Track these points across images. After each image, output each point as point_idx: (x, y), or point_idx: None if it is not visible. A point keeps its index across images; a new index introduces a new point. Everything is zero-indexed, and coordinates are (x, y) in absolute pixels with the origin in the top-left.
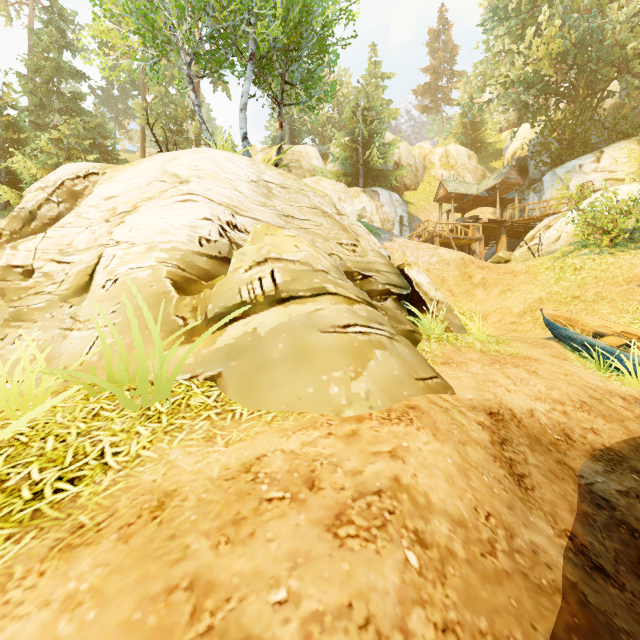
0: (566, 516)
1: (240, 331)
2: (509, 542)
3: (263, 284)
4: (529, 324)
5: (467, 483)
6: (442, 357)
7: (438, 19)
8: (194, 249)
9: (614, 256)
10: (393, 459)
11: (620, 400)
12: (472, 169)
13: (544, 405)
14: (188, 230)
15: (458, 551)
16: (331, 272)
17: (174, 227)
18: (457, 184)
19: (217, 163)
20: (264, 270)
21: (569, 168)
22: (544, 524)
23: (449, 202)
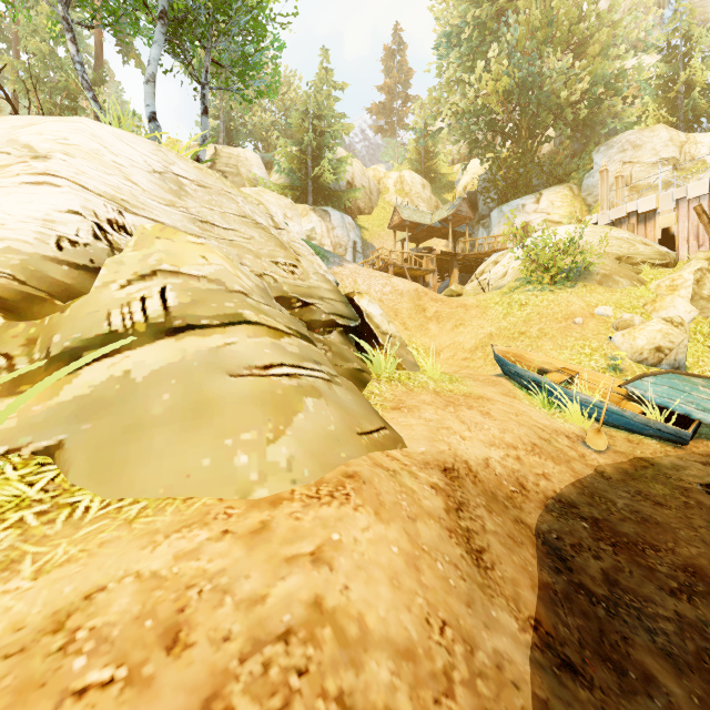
0: (529, 596)
1: (102, 376)
2: (469, 662)
3: (147, 307)
4: (480, 360)
5: (417, 580)
6: (393, 401)
7: (393, 37)
8: (46, 253)
9: (554, 293)
10: (316, 566)
11: (565, 439)
12: (426, 199)
13: (499, 452)
14: (39, 225)
15: (403, 709)
16: (254, 294)
17: (14, 219)
18: (412, 212)
19: (100, 140)
20: (151, 287)
21: (514, 206)
22: (507, 617)
23: (404, 230)
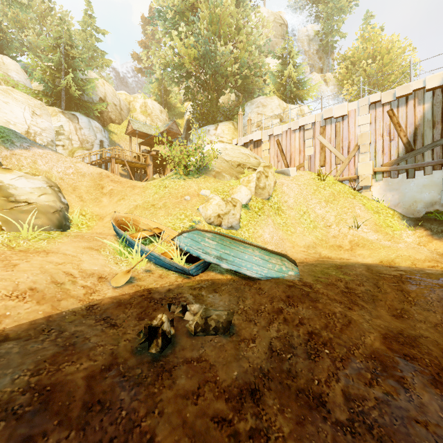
0: None
1: None
2: None
3: None
4: None
5: None
6: None
7: (149, 11)
8: None
9: (185, 181)
10: None
11: (93, 280)
12: (163, 120)
13: None
14: None
15: None
16: None
17: None
18: (141, 125)
19: None
20: None
21: (204, 130)
22: None
23: (138, 137)
